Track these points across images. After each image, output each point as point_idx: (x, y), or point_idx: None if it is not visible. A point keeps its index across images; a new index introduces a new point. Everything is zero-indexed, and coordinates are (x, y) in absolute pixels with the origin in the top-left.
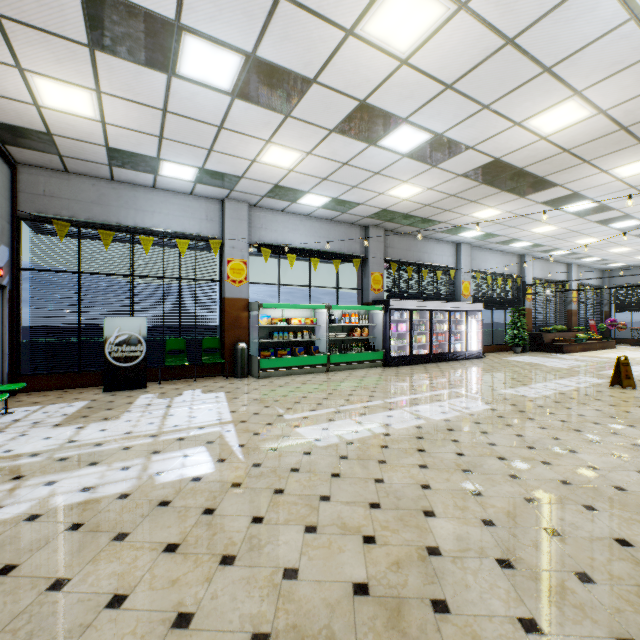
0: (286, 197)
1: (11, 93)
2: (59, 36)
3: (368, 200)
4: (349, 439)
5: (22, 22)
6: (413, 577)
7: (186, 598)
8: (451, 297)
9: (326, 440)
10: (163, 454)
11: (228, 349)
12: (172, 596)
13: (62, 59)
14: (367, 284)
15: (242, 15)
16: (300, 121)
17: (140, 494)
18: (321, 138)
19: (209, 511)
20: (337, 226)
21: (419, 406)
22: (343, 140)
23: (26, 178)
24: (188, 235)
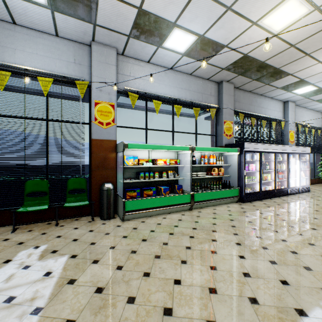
0: (151, 36)
1: None
2: None
3: (235, 38)
4: None
5: None
6: None
7: None
8: (281, 143)
9: None
10: None
11: (95, 189)
12: None
13: None
14: (220, 130)
15: None
16: None
17: None
18: None
19: None
20: (196, 80)
21: None
22: None
23: None
24: (53, 75)
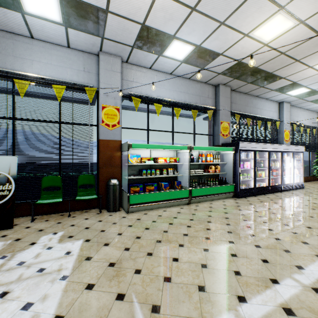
0: (153, 47)
1: None
2: None
3: (229, 48)
4: None
5: None
6: None
7: None
8: (276, 142)
9: None
10: None
11: (102, 185)
12: None
13: None
14: (217, 130)
15: None
16: None
17: None
18: None
19: None
20: (194, 84)
21: None
22: None
23: None
24: (65, 82)
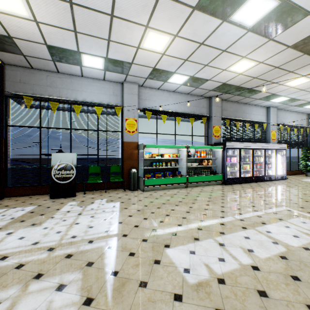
0: (160, 78)
1: None
2: None
3: (214, 76)
4: (218, 273)
5: None
6: None
7: None
8: (263, 140)
9: (195, 272)
10: (42, 281)
11: (126, 172)
12: None
13: None
14: (210, 133)
15: None
16: None
17: None
18: (185, 18)
19: None
20: (192, 97)
21: (267, 226)
22: (202, 18)
23: (10, 72)
24: (102, 104)
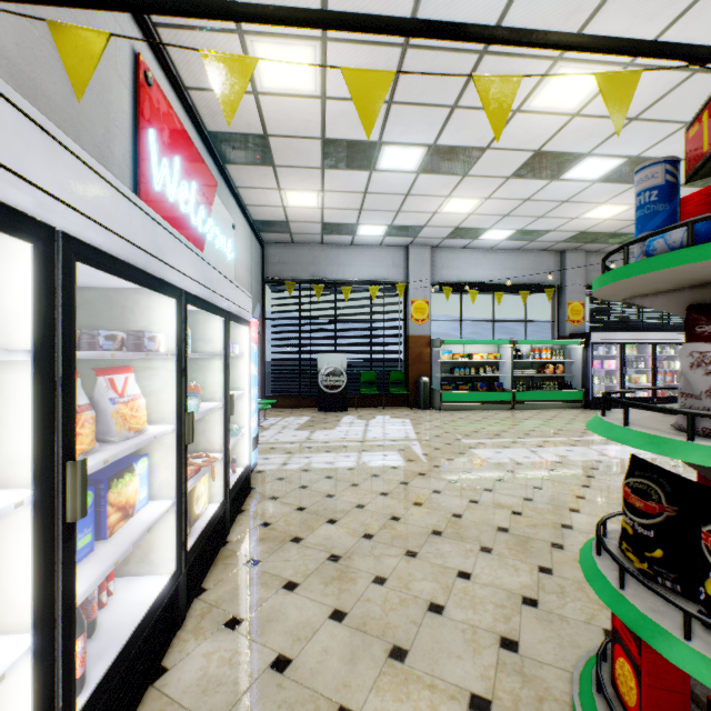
0: (467, 236)
1: (271, 203)
2: (305, 167)
3: (559, 226)
4: (519, 461)
5: (286, 166)
6: (543, 533)
7: (395, 512)
8: None
9: (497, 459)
10: (369, 452)
11: (412, 382)
12: (388, 510)
13: (304, 179)
14: (563, 315)
15: (425, 125)
16: (476, 177)
17: (360, 469)
18: (498, 185)
19: (404, 483)
20: (525, 255)
21: (609, 446)
22: (521, 182)
23: (269, 252)
24: (378, 282)
